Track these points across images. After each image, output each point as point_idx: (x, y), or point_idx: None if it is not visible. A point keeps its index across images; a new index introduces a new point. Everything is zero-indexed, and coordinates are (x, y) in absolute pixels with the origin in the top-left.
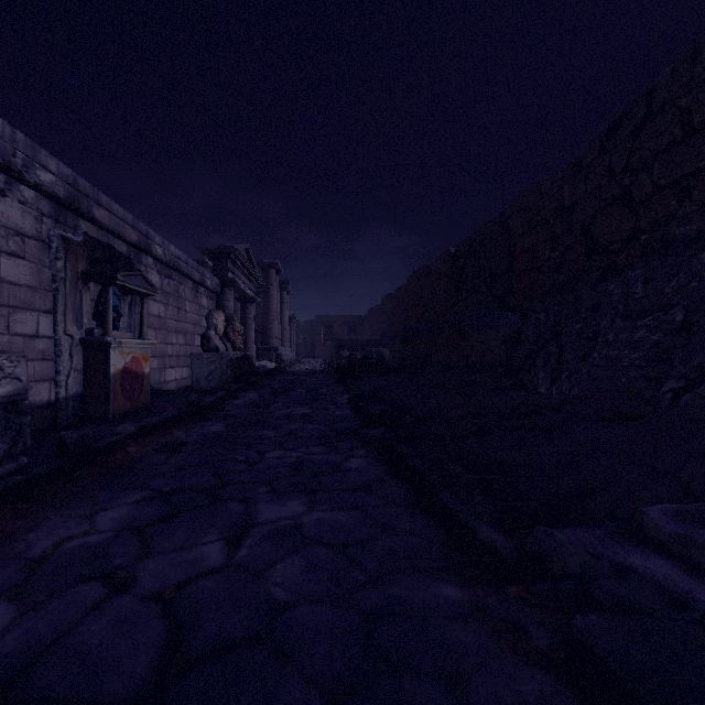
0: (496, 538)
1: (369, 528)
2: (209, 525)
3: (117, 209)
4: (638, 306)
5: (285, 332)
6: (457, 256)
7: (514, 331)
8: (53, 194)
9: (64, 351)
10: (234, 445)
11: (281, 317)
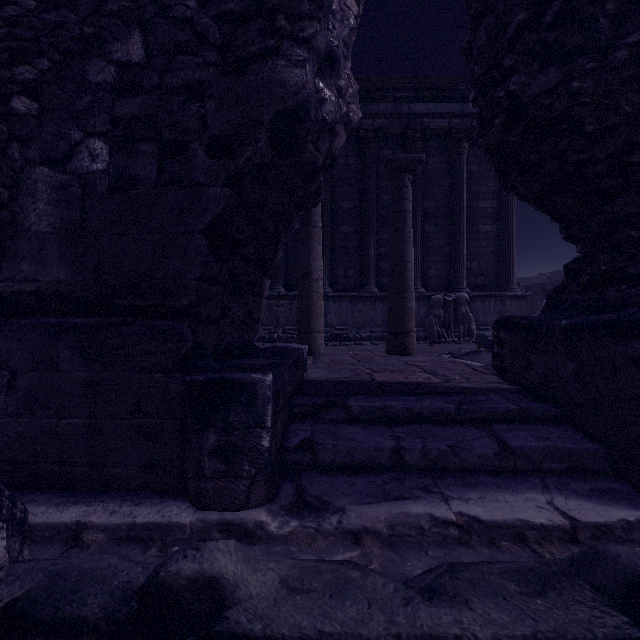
0: None
1: None
2: None
3: None
4: None
5: None
6: (551, 277)
7: None
8: None
9: None
10: None
11: None
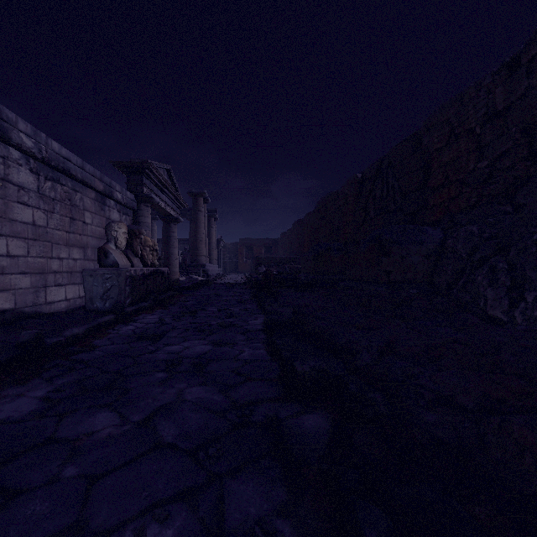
0: None
1: None
2: None
3: None
4: None
5: (213, 251)
6: (364, 180)
7: (438, 245)
8: None
9: None
10: None
11: (210, 239)
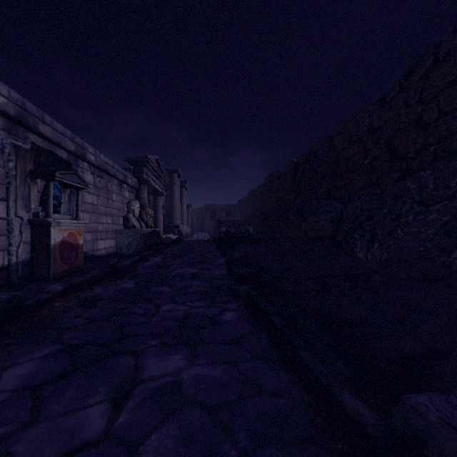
0: (361, 410)
1: (240, 385)
2: (100, 383)
3: (58, 127)
4: (430, 196)
5: (184, 215)
6: (298, 164)
7: (339, 214)
8: (5, 112)
9: (15, 229)
10: (137, 299)
11: (181, 205)
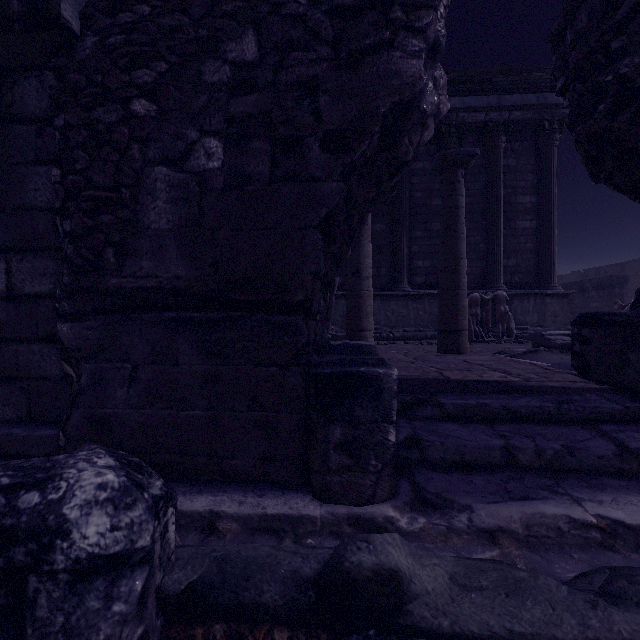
0: None
1: None
2: None
3: None
4: None
5: None
6: (586, 275)
7: None
8: None
9: None
10: None
11: None
